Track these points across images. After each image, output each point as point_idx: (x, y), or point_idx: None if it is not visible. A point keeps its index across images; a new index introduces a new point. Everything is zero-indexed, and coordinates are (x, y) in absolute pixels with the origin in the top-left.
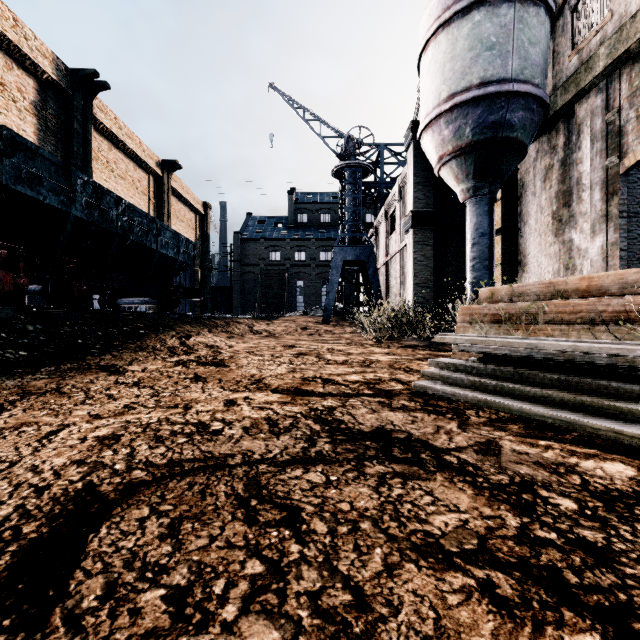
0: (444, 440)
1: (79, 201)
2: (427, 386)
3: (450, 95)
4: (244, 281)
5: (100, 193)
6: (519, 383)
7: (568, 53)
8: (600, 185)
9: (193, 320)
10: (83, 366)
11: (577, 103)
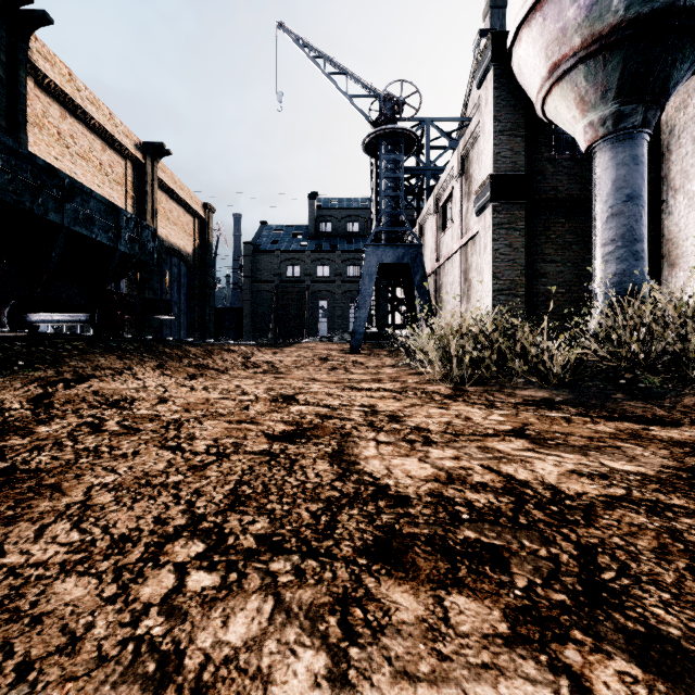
0: None
1: None
2: None
3: None
4: (256, 301)
5: None
6: None
7: None
8: None
9: (140, 347)
10: None
11: None
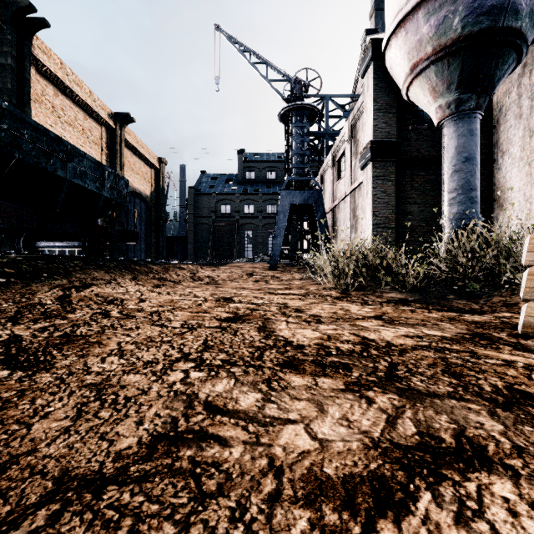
0: None
1: None
2: None
3: None
4: (198, 231)
5: None
6: None
7: None
8: None
9: (118, 265)
10: None
11: None
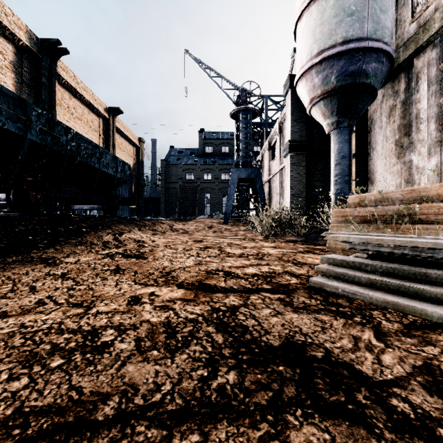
0: (372, 363)
1: (34, 128)
2: (325, 283)
3: (320, 51)
4: (168, 194)
5: (52, 123)
6: (423, 283)
7: (408, 20)
8: (435, 118)
9: (127, 221)
10: (26, 258)
11: (416, 57)
